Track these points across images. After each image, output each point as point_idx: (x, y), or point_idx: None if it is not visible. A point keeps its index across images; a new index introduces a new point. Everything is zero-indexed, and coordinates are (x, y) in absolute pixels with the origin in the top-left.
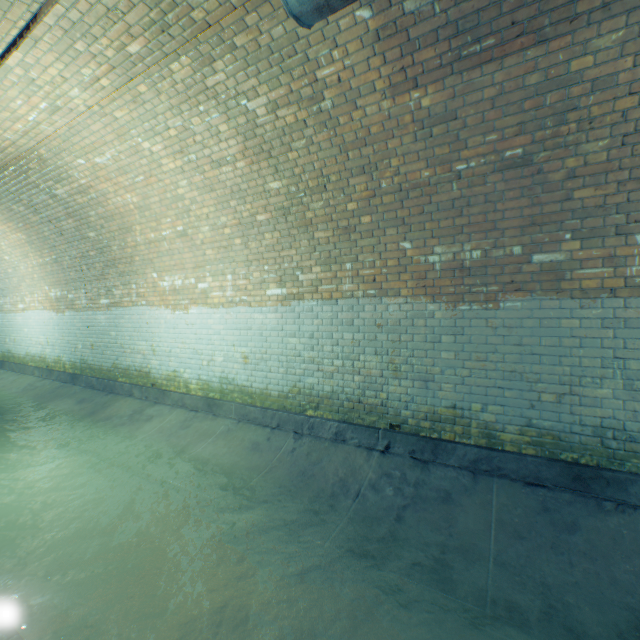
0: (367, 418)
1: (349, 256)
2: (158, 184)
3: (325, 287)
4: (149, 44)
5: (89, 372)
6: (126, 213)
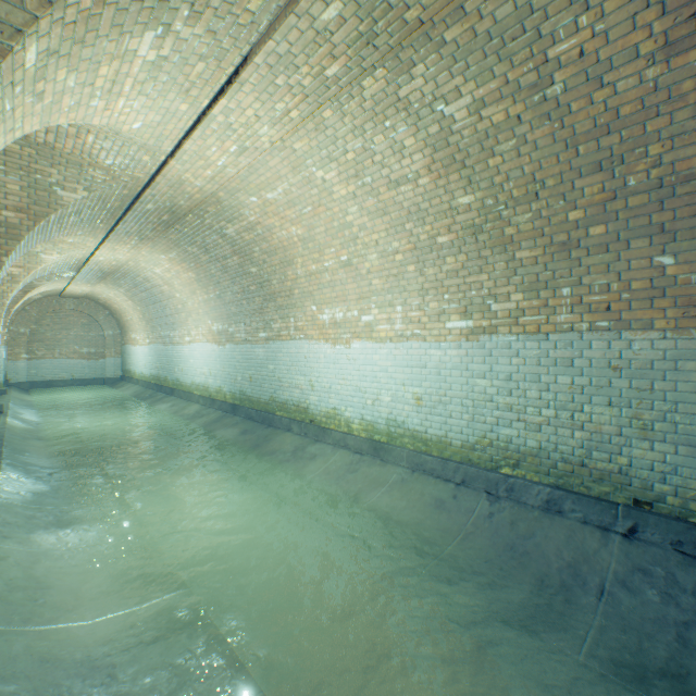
0: (594, 487)
1: (567, 279)
2: (325, 213)
3: (529, 318)
4: (349, 62)
5: (247, 403)
6: (289, 246)
